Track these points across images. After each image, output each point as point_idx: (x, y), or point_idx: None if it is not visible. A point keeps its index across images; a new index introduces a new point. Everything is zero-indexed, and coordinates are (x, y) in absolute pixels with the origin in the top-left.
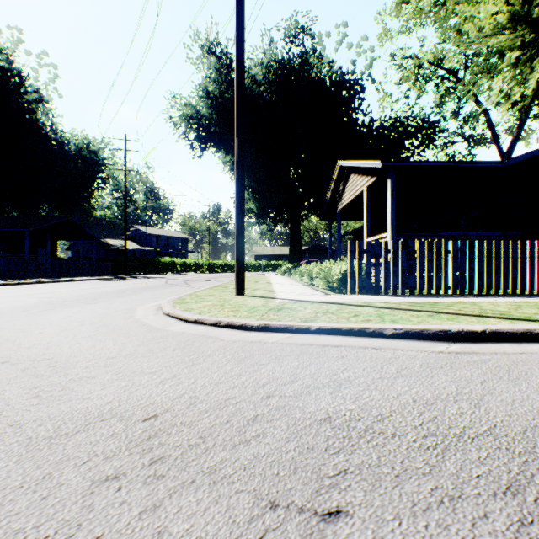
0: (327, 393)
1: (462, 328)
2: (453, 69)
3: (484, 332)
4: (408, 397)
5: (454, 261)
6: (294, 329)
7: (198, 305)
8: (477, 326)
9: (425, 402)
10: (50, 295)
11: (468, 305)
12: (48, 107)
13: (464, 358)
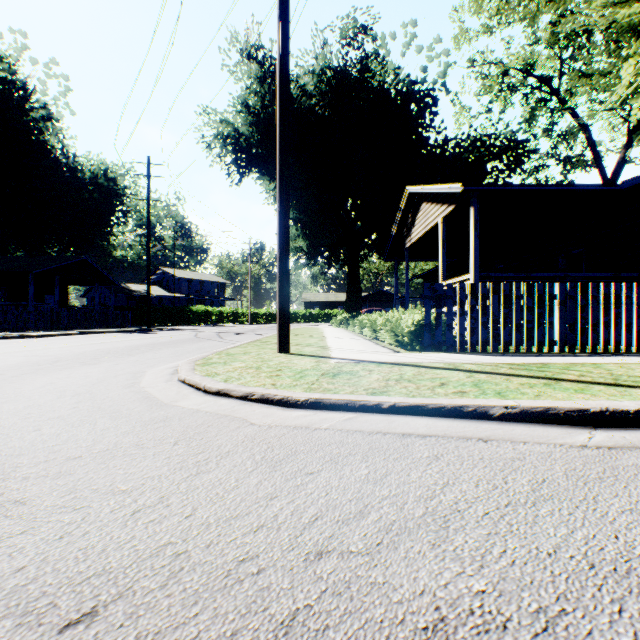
0: (426, 546)
1: (606, 405)
2: (546, 76)
3: (639, 412)
4: (577, 553)
5: (561, 309)
6: (357, 406)
7: (226, 367)
8: (625, 402)
9: (613, 568)
10: (44, 352)
11: (590, 368)
12: (58, 126)
13: (626, 458)
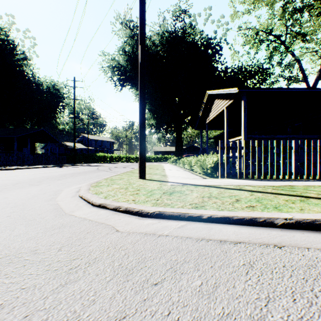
0: None
1: None
2: (278, 35)
3: None
4: None
5: (296, 154)
6: (186, 217)
7: (108, 188)
8: None
9: None
10: (13, 178)
11: (320, 189)
12: (30, 63)
13: None
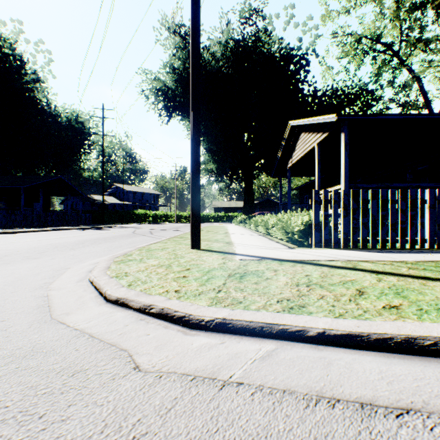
0: None
1: None
2: (389, 42)
3: None
4: None
5: (431, 211)
6: (275, 332)
7: (139, 265)
8: None
9: None
10: (6, 246)
11: None
12: (44, 86)
13: None
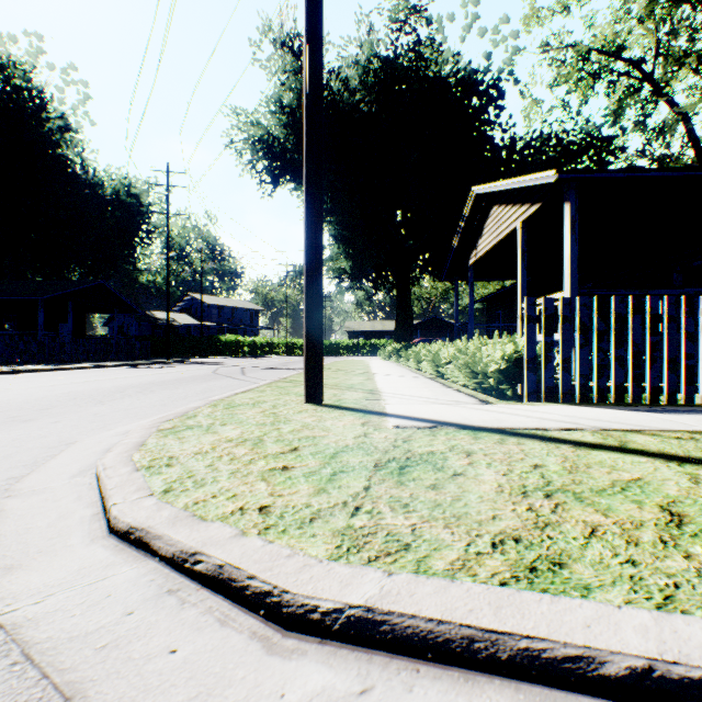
0: None
1: None
2: (637, 58)
3: None
4: None
5: None
6: (507, 656)
7: (202, 440)
8: None
9: None
10: None
11: None
12: (76, 138)
13: None
